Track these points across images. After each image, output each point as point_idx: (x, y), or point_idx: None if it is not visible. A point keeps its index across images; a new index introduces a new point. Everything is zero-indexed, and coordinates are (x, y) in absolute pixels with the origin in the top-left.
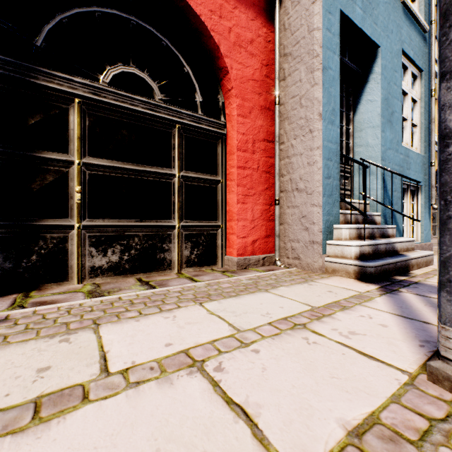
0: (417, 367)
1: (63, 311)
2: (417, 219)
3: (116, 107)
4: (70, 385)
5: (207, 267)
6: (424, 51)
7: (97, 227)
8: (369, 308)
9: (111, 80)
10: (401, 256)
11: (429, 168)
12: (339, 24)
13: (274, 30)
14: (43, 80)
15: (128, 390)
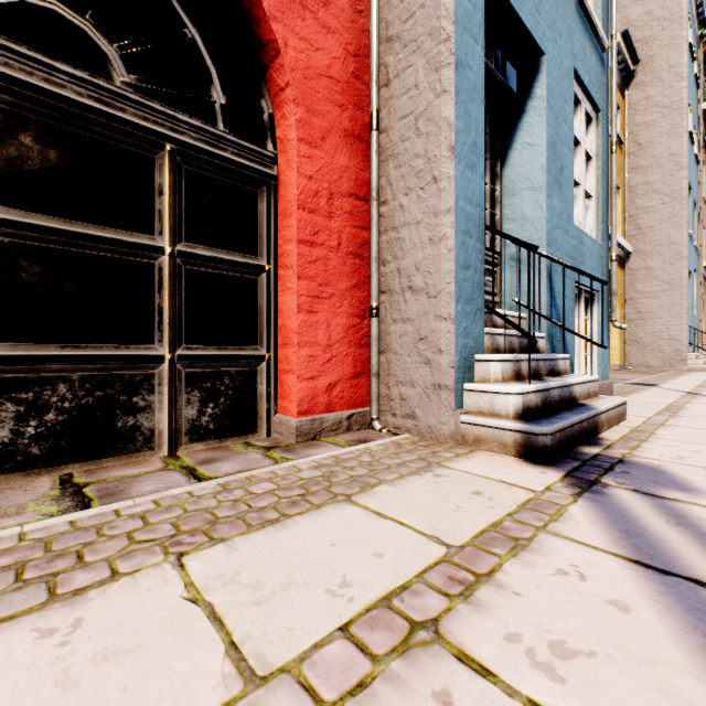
0: None
1: None
2: (602, 345)
3: (3, 81)
4: None
5: (237, 439)
6: (601, 81)
7: None
8: (566, 541)
9: None
10: (586, 409)
11: (607, 264)
12: None
13: None
14: None
15: None
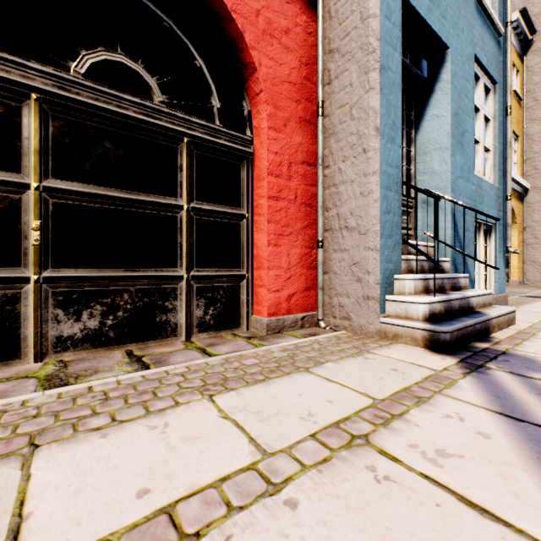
0: None
1: None
2: (495, 267)
3: (95, 109)
4: None
5: (227, 331)
6: (498, 59)
7: (66, 280)
8: (454, 400)
9: (88, 70)
10: (480, 315)
11: (503, 203)
12: (400, 12)
13: (316, 19)
14: None
15: None
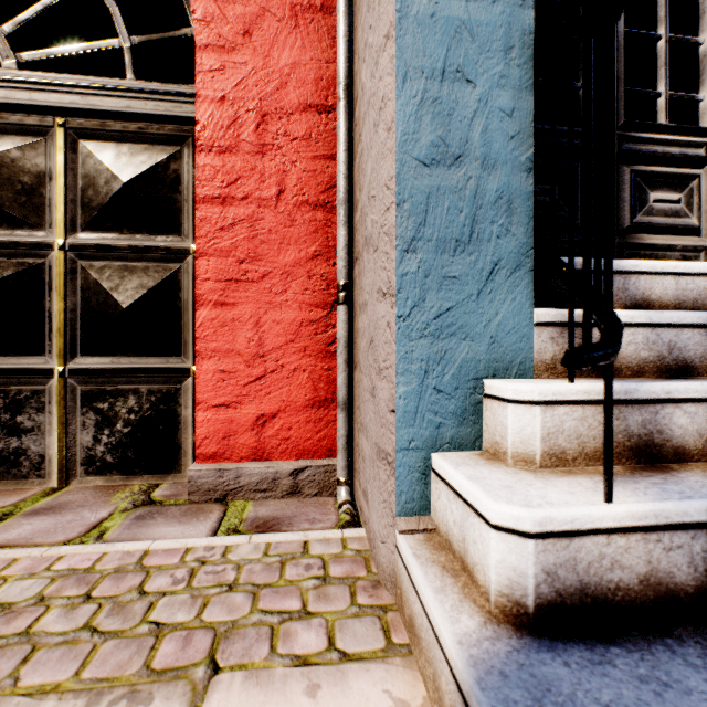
0: None
1: None
2: None
3: None
4: None
5: (149, 477)
6: None
7: None
8: None
9: None
10: None
11: None
12: None
13: None
14: None
15: None
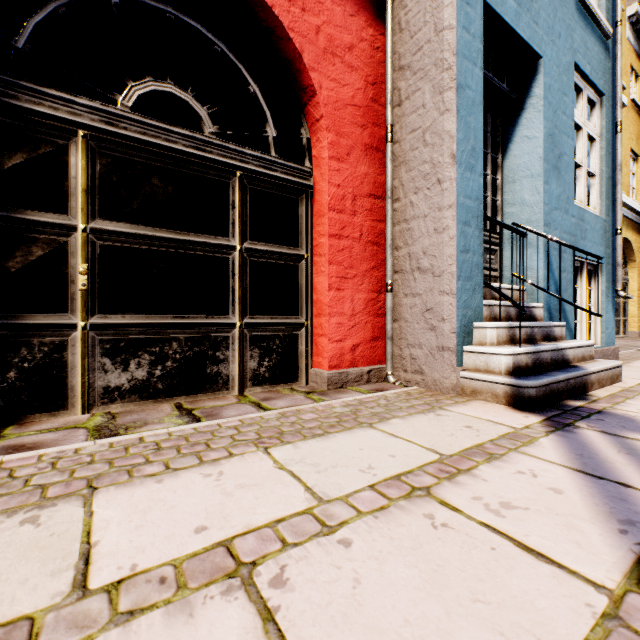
0: (620, 578)
1: (46, 464)
2: (597, 314)
3: (143, 144)
4: (9, 620)
5: (284, 385)
6: (605, 66)
7: (114, 327)
8: (530, 457)
9: (135, 102)
10: (575, 370)
11: (612, 237)
12: (482, 21)
13: (385, 32)
14: (26, 100)
15: (110, 630)
